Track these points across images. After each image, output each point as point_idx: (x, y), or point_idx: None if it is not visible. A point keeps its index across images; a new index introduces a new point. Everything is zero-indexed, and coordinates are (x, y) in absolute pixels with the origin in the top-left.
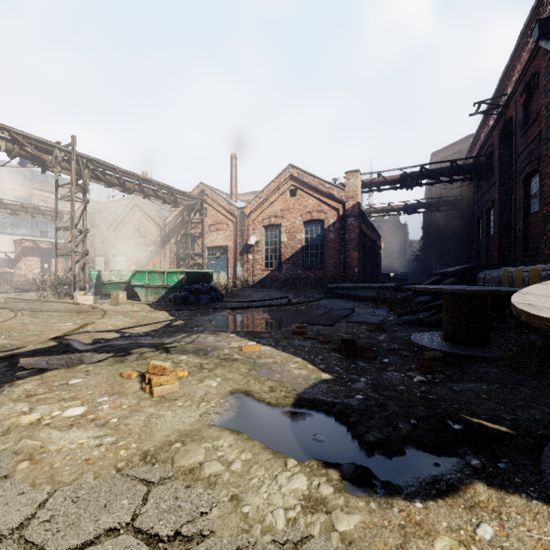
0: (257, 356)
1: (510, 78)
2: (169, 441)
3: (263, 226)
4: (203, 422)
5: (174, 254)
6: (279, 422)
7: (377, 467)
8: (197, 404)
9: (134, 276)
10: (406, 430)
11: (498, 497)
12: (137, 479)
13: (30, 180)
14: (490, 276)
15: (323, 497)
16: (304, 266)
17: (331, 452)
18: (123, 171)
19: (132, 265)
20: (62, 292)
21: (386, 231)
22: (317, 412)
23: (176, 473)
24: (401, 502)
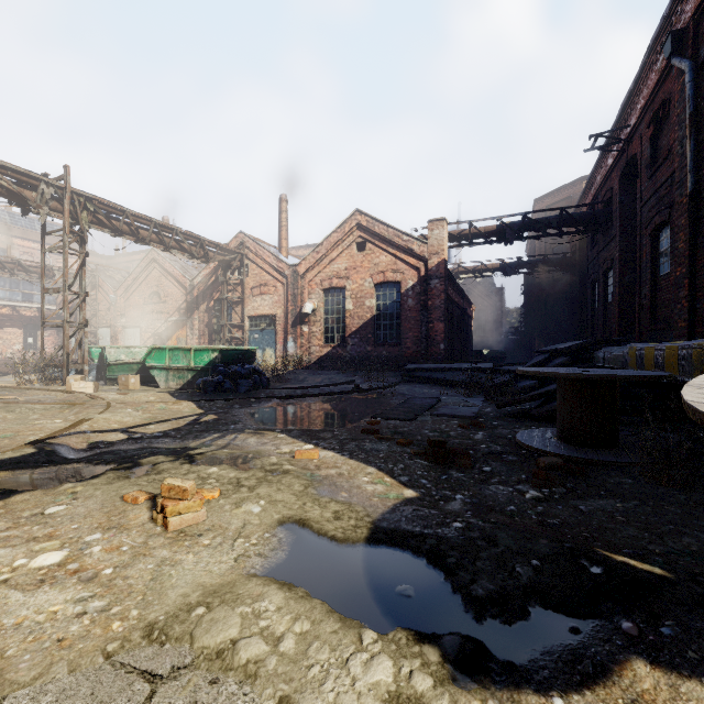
0: (315, 465)
1: (633, 106)
2: (188, 604)
3: (322, 289)
4: (239, 570)
5: (205, 326)
6: (349, 566)
7: (492, 638)
8: (231, 541)
9: (150, 354)
10: (527, 577)
11: (668, 683)
12: (135, 670)
13: (9, 225)
14: (611, 355)
15: (418, 694)
16: (375, 342)
17: (424, 614)
18: (135, 215)
19: (149, 339)
20: (51, 376)
21: (478, 297)
22: (401, 550)
23: (197, 659)
24: (533, 698)
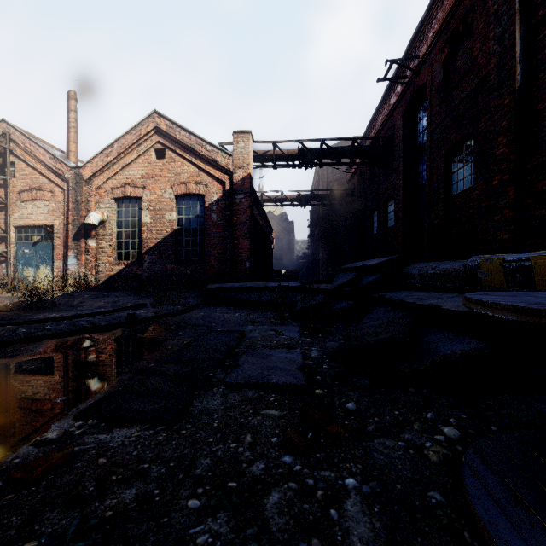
0: None
1: (423, 36)
2: None
3: (113, 198)
4: None
5: None
6: None
7: None
8: None
9: None
10: None
11: None
12: None
13: None
14: (436, 270)
15: None
16: (177, 259)
17: None
18: None
19: None
20: None
21: (276, 228)
22: None
23: None
24: None
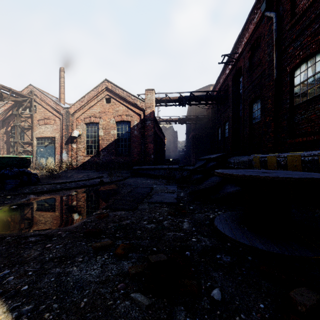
0: None
1: (240, 43)
2: None
3: (85, 123)
4: None
5: (4, 142)
6: None
7: None
8: None
9: None
10: None
11: None
12: None
13: None
14: (239, 160)
15: None
16: (116, 154)
17: None
18: None
19: None
20: None
21: (167, 135)
22: None
23: None
24: None
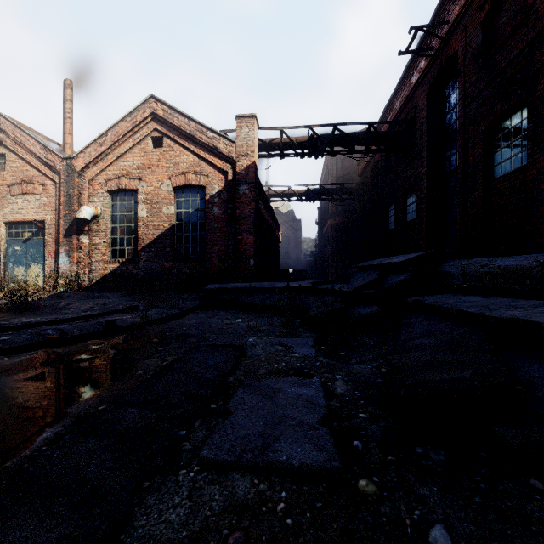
0: None
1: None
2: None
3: (107, 191)
4: None
5: None
6: None
7: None
8: None
9: None
10: None
11: None
12: None
13: None
14: (489, 268)
15: None
16: (175, 257)
17: None
18: None
19: None
20: None
21: (283, 226)
22: None
23: None
24: None
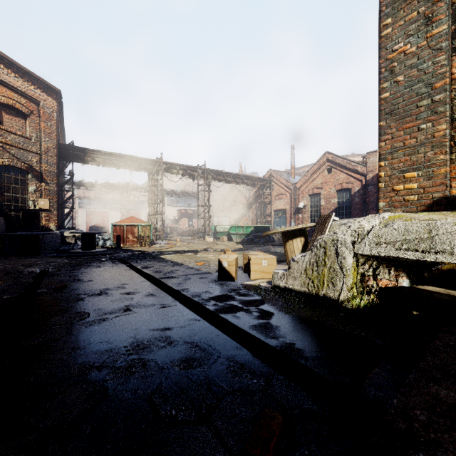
0: None
1: None
2: None
3: (308, 195)
4: None
5: (255, 215)
6: None
7: None
8: None
9: (230, 228)
10: None
11: None
12: None
13: None
14: None
15: None
16: None
17: None
18: (226, 172)
19: (232, 222)
20: (200, 236)
21: None
22: None
23: None
24: None
